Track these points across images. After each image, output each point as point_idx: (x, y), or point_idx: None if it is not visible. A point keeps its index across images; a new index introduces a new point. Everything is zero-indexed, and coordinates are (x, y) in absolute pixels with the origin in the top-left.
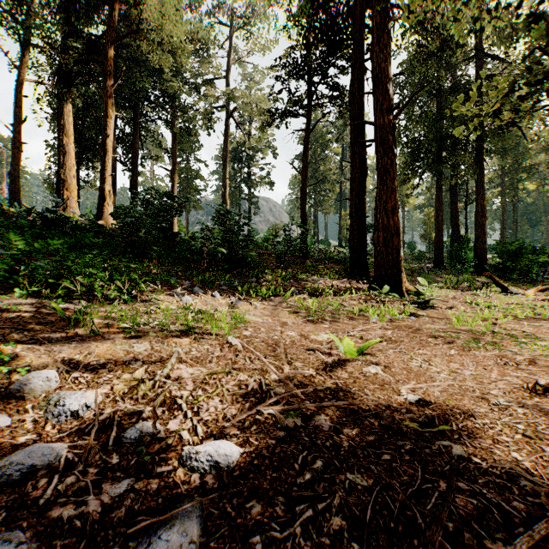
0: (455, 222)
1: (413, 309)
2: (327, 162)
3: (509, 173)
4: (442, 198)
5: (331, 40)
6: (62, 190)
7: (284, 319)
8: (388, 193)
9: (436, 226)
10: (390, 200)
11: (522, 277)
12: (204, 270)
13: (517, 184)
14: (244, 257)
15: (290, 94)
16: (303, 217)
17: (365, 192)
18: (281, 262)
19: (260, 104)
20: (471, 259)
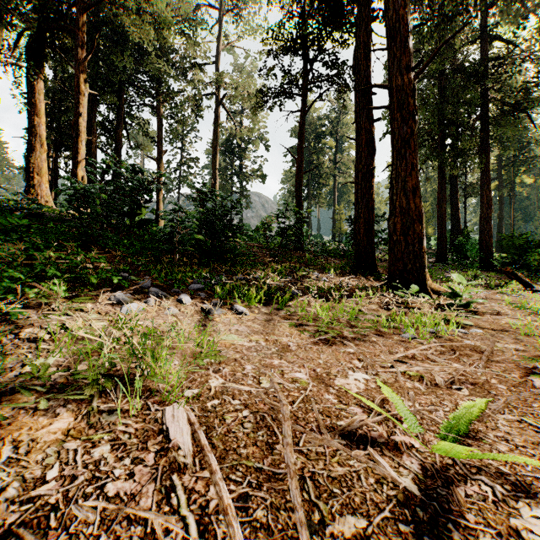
0: (455, 215)
1: (461, 317)
2: (320, 155)
3: (506, 167)
4: (445, 189)
5: (331, 6)
6: (32, 176)
7: (283, 339)
8: (407, 169)
9: (438, 219)
10: (410, 177)
11: (531, 273)
12: (176, 264)
13: (514, 178)
14: (231, 249)
15: (284, 71)
16: (298, 206)
17: (373, 174)
18: (275, 256)
19: (252, 92)
20: (477, 253)
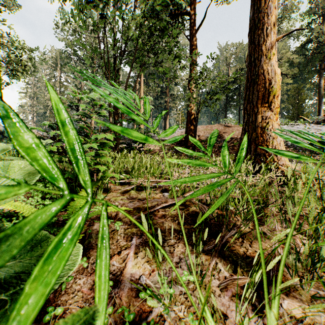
0: None
1: None
2: None
3: None
4: None
5: None
6: None
7: None
8: None
9: None
10: None
11: None
12: None
13: None
14: None
15: None
16: None
17: None
18: None
19: None
20: None
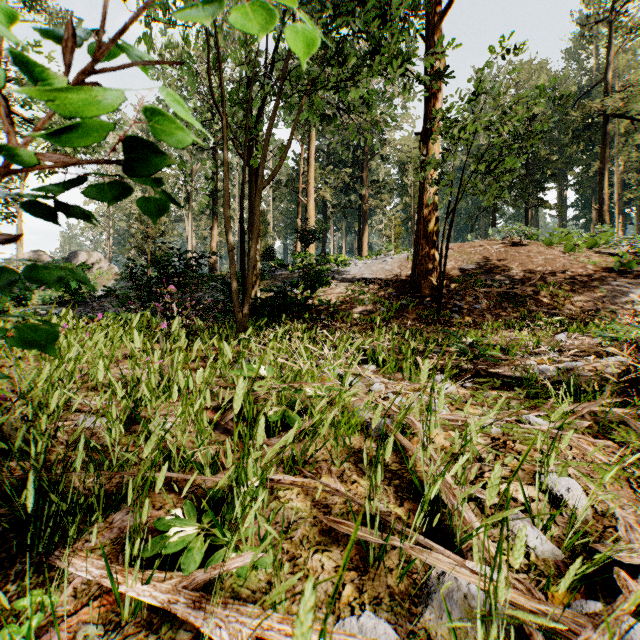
0: None
1: None
2: None
3: None
4: None
5: None
6: None
7: None
8: None
9: None
10: None
11: None
12: None
13: None
14: None
15: None
16: None
17: None
18: None
19: None
20: None
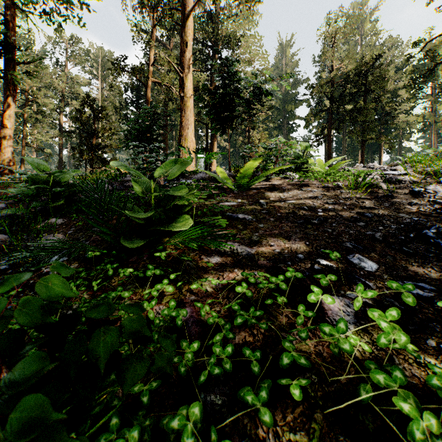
0: None
1: None
2: None
3: None
4: None
5: None
6: None
7: None
8: None
9: None
10: None
11: None
12: None
13: None
14: None
15: None
16: None
17: None
18: None
19: None
20: None
